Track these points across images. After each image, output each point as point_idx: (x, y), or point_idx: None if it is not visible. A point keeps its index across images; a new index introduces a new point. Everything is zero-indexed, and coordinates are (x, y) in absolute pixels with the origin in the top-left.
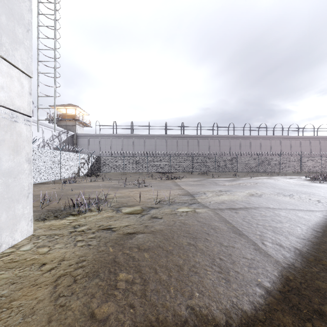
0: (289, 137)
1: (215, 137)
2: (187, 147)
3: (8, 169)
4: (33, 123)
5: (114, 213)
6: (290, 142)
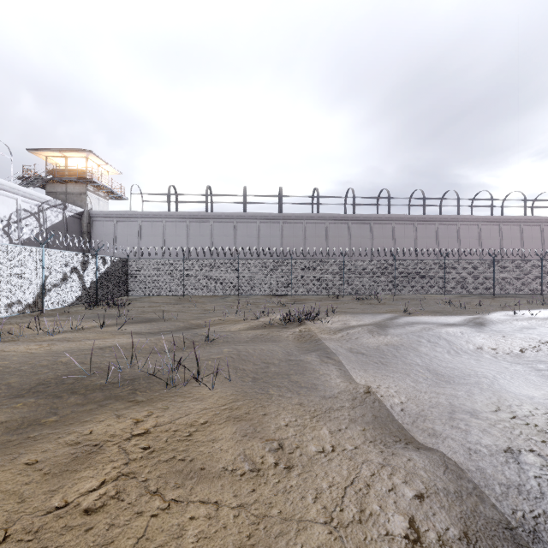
0: (539, 220)
1: (384, 218)
2: (325, 240)
3: None
4: None
5: None
6: (542, 230)
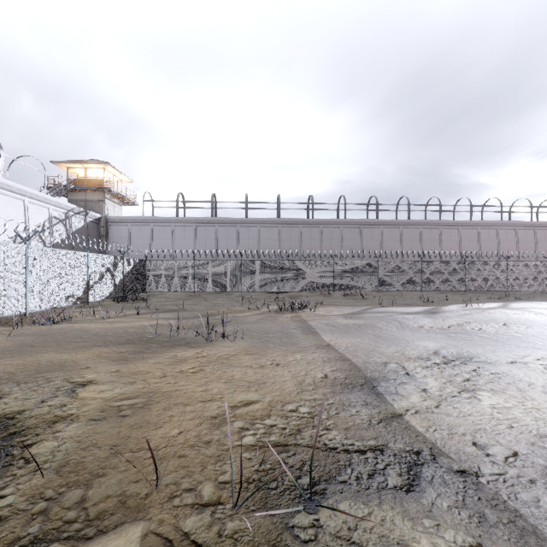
0: (514, 224)
1: (373, 223)
2: (319, 243)
3: None
4: (2, 190)
5: None
6: (517, 233)
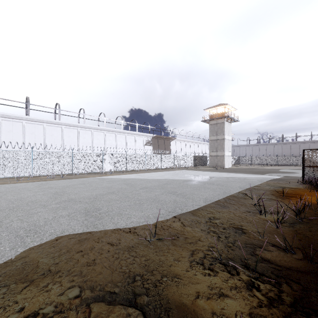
0: None
1: None
2: (298, 149)
3: (230, 160)
4: None
5: (240, 167)
6: None
